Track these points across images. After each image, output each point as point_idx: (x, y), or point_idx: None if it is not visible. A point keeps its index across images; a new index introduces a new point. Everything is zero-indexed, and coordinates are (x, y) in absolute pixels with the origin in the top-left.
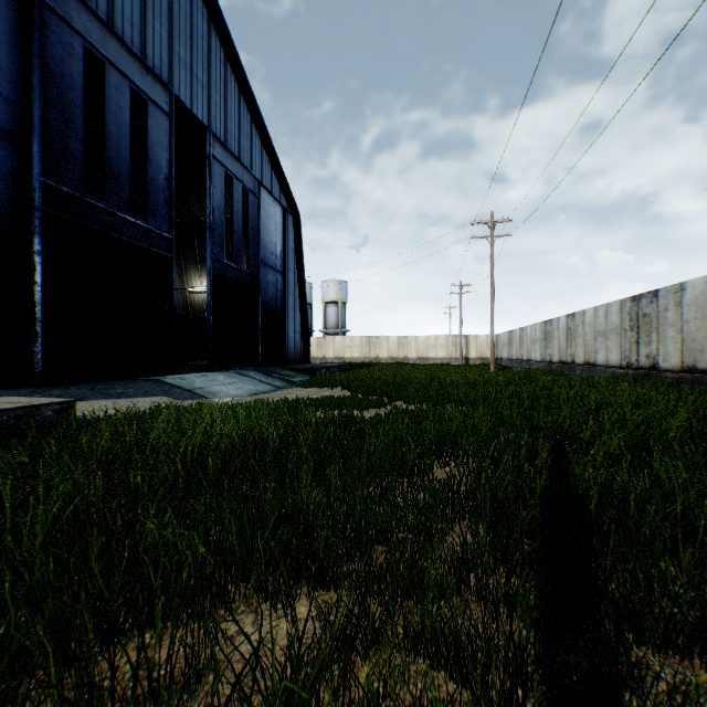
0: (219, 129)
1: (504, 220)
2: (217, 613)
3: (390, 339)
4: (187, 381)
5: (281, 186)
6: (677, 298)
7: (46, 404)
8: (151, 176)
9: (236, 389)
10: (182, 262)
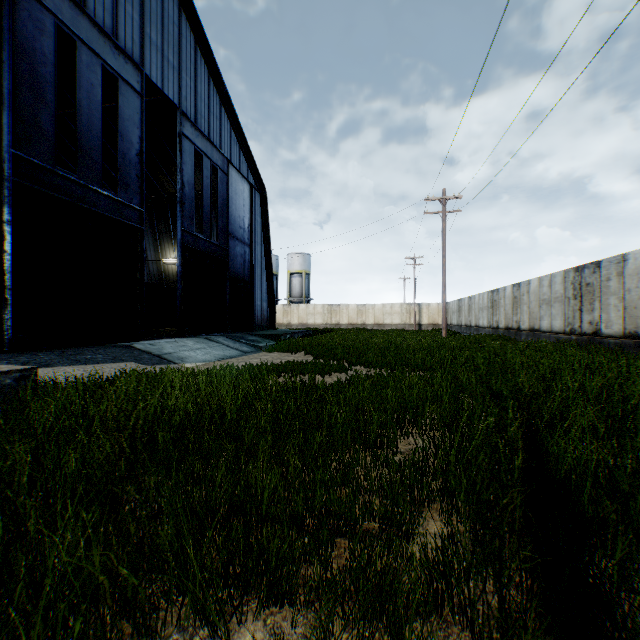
0: (189, 109)
1: (455, 197)
2: None
3: (350, 307)
4: (157, 347)
5: (248, 164)
6: (620, 269)
7: (5, 372)
8: (123, 151)
9: (205, 354)
10: (157, 235)
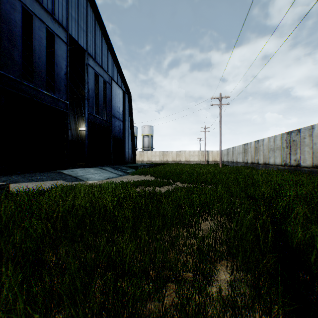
0: (92, 52)
1: (226, 97)
2: None
3: (173, 152)
4: (74, 172)
5: (122, 80)
6: (310, 132)
7: None
8: (57, 72)
9: (99, 176)
10: (76, 116)
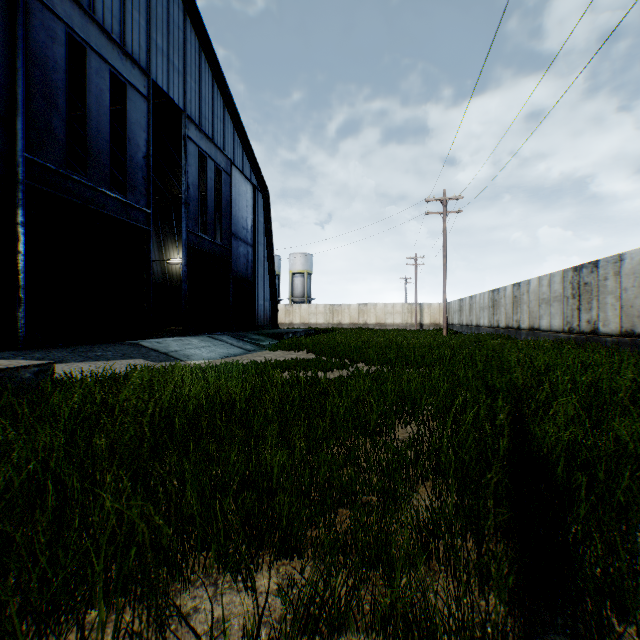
0: (194, 112)
1: (456, 197)
2: (172, 589)
3: (351, 307)
4: (163, 345)
5: (251, 166)
6: (616, 268)
7: (24, 367)
8: (130, 154)
9: (209, 352)
10: (161, 236)
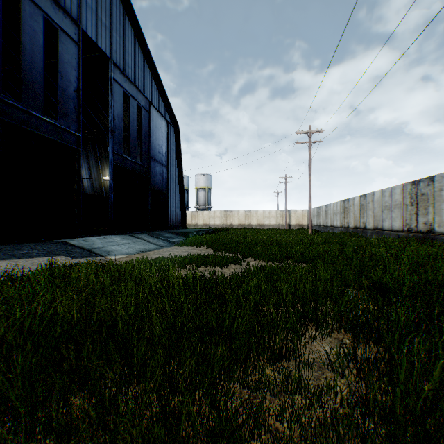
0: (119, 61)
1: (318, 131)
2: None
3: (239, 212)
4: (89, 242)
5: (165, 106)
6: None
7: None
8: (62, 87)
9: (128, 248)
10: (99, 159)
